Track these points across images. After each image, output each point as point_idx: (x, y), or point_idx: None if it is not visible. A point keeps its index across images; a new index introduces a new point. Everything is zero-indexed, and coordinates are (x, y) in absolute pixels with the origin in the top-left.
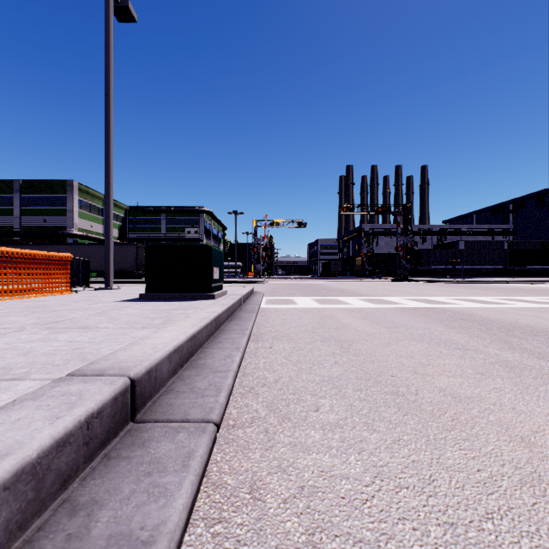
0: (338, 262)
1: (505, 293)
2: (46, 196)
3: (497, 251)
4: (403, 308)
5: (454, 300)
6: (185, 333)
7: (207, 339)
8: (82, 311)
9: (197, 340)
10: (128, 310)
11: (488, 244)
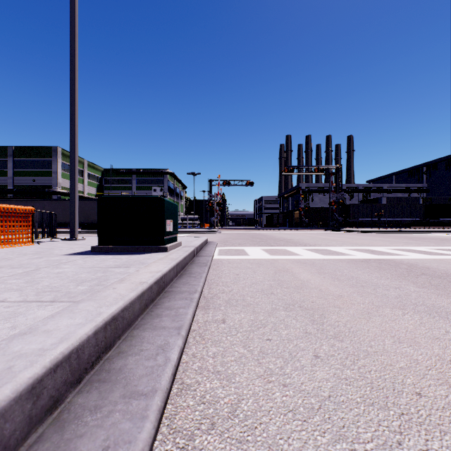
0: (279, 215)
1: (436, 243)
2: (35, 159)
3: (415, 206)
4: (353, 259)
5: (396, 250)
6: (95, 318)
7: (142, 311)
8: (11, 269)
9: (122, 321)
10: (65, 267)
11: (406, 200)
